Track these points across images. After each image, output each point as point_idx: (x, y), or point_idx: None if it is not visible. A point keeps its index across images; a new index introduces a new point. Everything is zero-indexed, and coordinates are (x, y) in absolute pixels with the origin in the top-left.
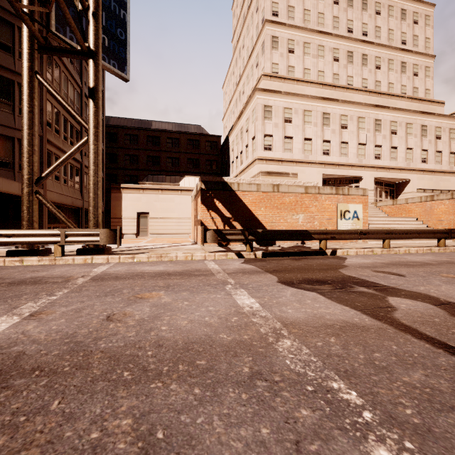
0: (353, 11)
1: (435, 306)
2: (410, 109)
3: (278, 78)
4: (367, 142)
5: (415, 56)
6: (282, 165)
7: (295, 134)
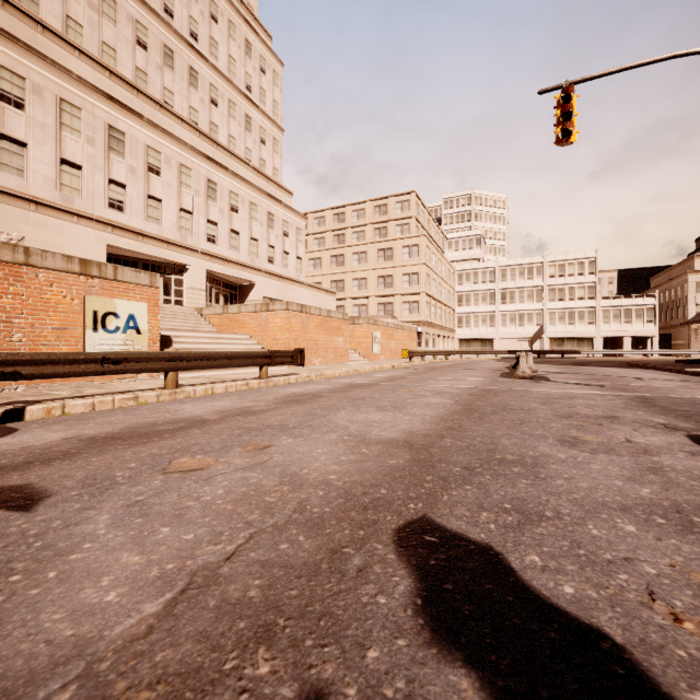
0: None
1: None
2: (255, 185)
3: None
4: (195, 211)
5: (263, 116)
6: None
7: (35, 141)
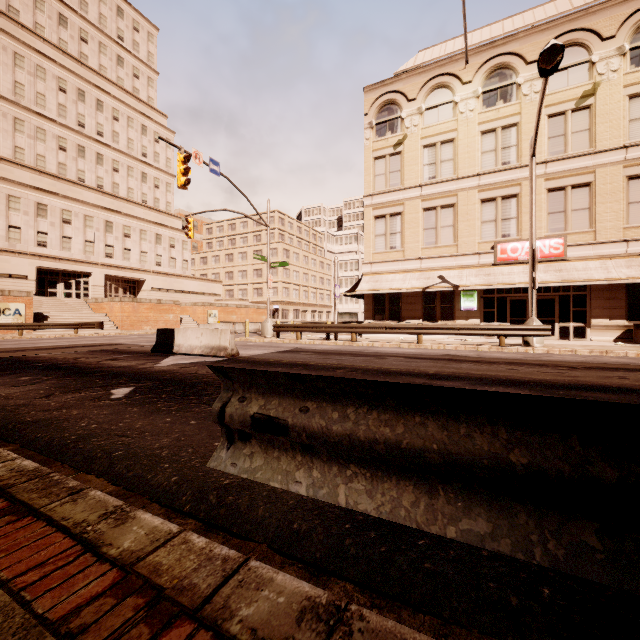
0: (86, 107)
1: None
2: (144, 218)
3: None
4: (96, 241)
5: (157, 171)
6: None
7: None
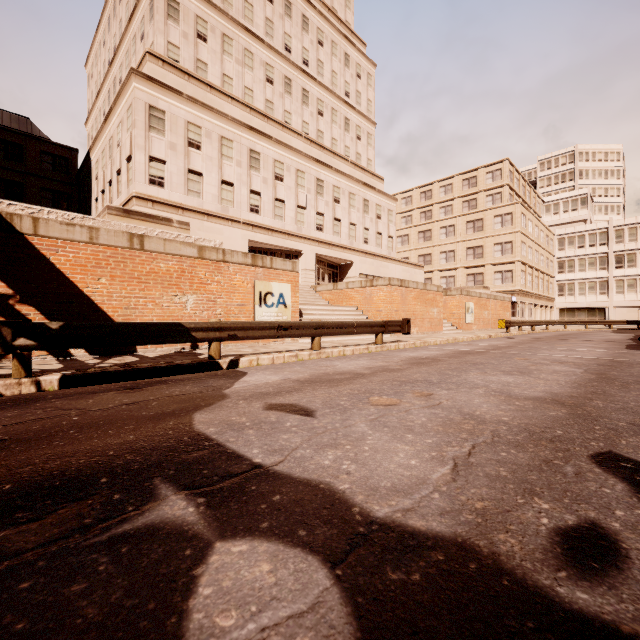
0: (292, 24)
1: (330, 577)
2: (353, 177)
3: (178, 70)
4: (307, 206)
5: (358, 116)
6: (184, 215)
7: (207, 170)
